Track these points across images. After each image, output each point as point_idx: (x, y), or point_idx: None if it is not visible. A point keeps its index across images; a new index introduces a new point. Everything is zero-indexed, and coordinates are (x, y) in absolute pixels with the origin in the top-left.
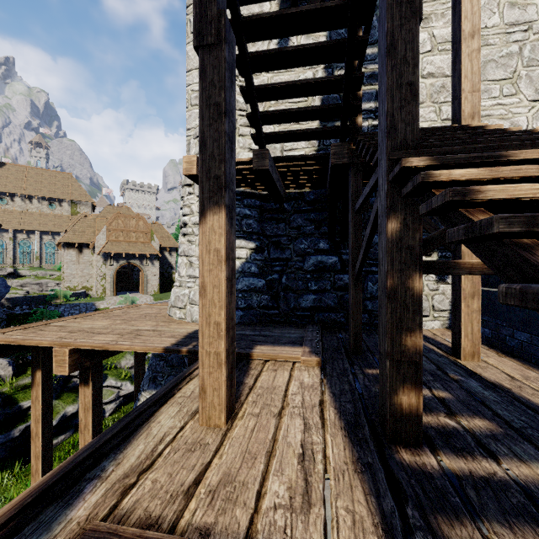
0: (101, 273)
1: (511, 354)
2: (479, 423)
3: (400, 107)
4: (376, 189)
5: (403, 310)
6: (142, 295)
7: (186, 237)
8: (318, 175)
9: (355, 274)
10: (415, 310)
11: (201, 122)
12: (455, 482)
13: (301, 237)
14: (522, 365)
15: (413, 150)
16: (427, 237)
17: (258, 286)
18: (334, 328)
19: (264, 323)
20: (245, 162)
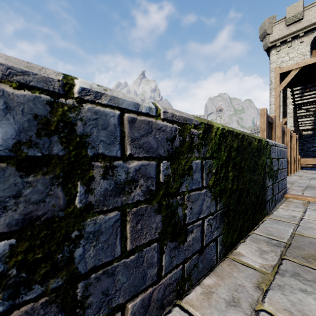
0: None
1: None
2: None
3: None
4: None
5: None
6: None
7: None
8: (313, 130)
9: None
10: None
11: None
12: None
13: (307, 143)
14: None
15: None
16: None
17: None
18: None
19: None
20: (293, 130)
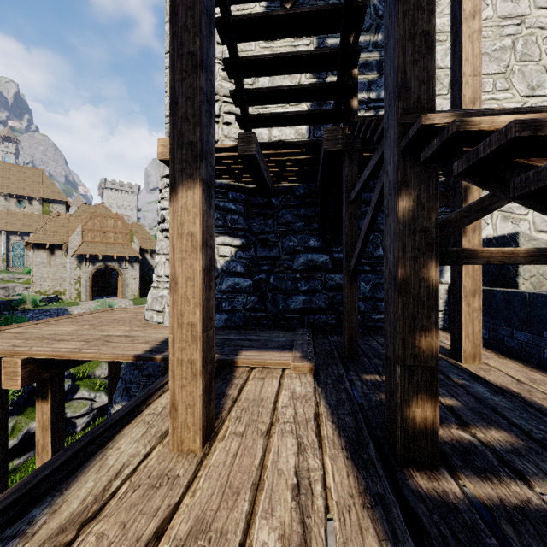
0: (75, 276)
1: (510, 355)
2: (496, 435)
3: (413, 61)
4: (369, 184)
5: (417, 305)
6: (121, 299)
7: (165, 234)
8: (309, 167)
9: (350, 270)
10: (431, 305)
11: (171, 76)
12: (485, 514)
13: (290, 234)
14: (524, 366)
15: (428, 113)
16: (441, 219)
17: (243, 287)
18: (326, 331)
19: (251, 327)
20: (229, 149)
